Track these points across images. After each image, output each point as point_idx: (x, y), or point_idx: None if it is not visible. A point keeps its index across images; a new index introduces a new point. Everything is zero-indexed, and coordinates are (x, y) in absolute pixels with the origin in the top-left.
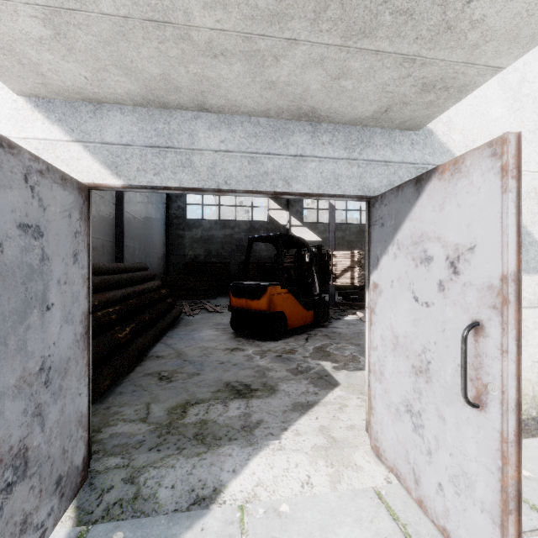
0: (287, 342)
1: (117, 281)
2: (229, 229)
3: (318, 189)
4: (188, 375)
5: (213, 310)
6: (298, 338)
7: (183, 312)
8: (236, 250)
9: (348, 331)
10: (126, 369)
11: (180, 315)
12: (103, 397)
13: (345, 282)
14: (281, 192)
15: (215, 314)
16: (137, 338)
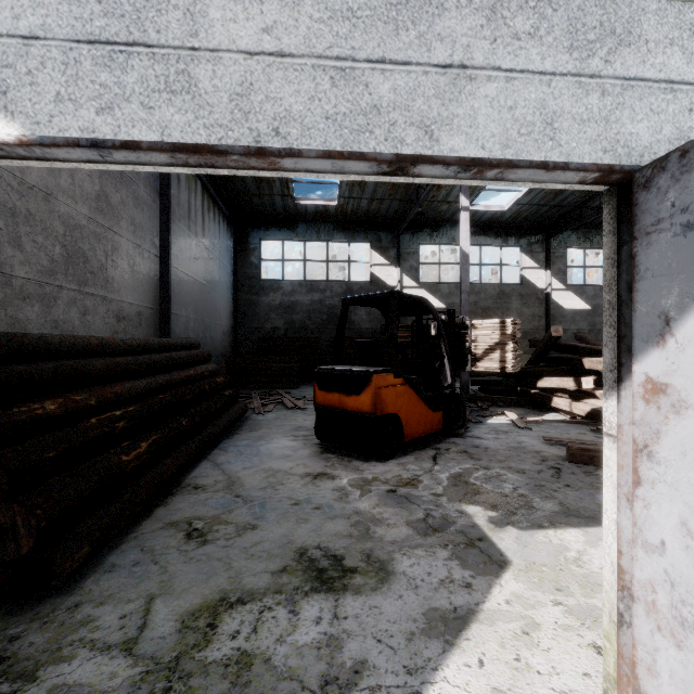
0: (404, 464)
1: (141, 365)
2: (317, 293)
3: (503, 149)
4: (237, 529)
5: (292, 406)
6: (421, 456)
7: (251, 408)
8: (328, 322)
9: (499, 445)
10: (132, 517)
11: (244, 414)
12: (78, 576)
13: (491, 366)
14: (412, 157)
15: (295, 412)
16: (164, 457)
